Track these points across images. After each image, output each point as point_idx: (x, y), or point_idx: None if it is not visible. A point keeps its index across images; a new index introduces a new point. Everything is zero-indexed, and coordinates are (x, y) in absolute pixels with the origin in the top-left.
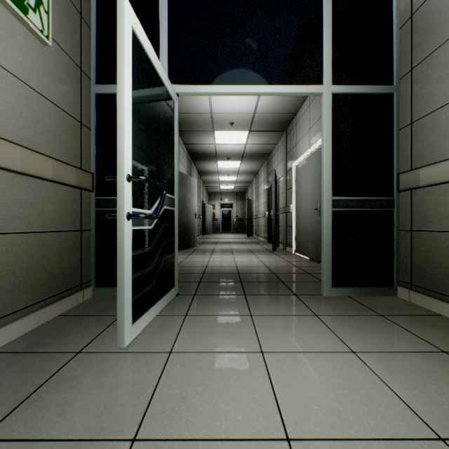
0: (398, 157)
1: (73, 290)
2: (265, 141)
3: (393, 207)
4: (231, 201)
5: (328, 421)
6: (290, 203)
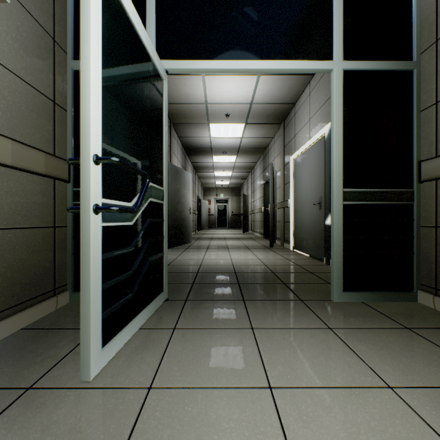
0: (418, 143)
1: (43, 297)
2: (262, 134)
3: (412, 200)
4: (226, 197)
5: None
6: (287, 198)
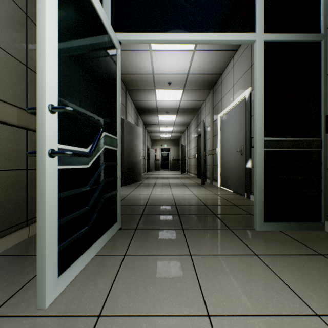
0: (325, 100)
1: (16, 227)
2: (196, 98)
3: (321, 147)
4: (168, 146)
5: None
6: (216, 147)
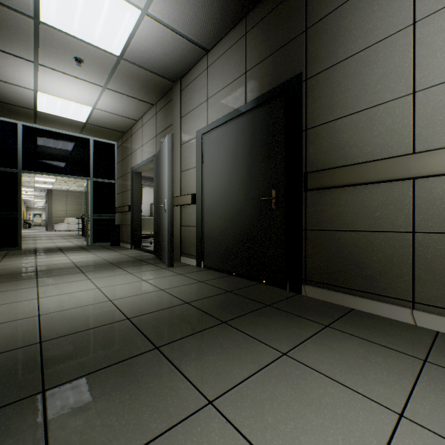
0: None
1: None
2: None
3: None
4: None
5: (49, 244)
6: None
